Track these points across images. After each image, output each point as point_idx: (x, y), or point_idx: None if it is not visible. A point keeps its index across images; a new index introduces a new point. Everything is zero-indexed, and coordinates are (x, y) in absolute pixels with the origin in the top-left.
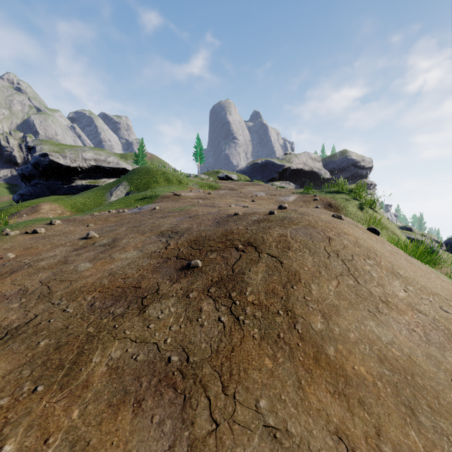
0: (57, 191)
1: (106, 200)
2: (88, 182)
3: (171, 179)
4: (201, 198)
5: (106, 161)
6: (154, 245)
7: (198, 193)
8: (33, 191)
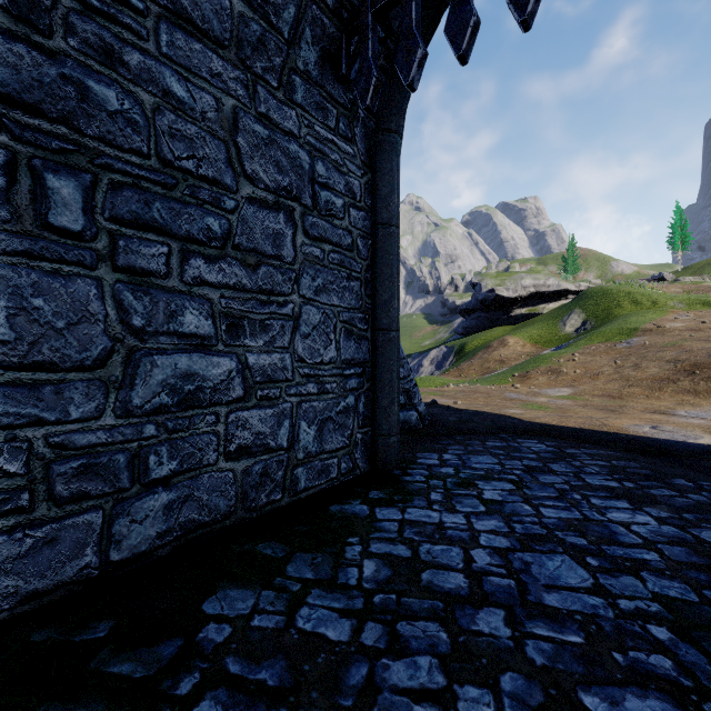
0: (496, 322)
1: (560, 331)
2: (527, 311)
3: (640, 301)
4: (692, 330)
5: (545, 285)
6: (666, 366)
7: (687, 323)
8: (475, 323)
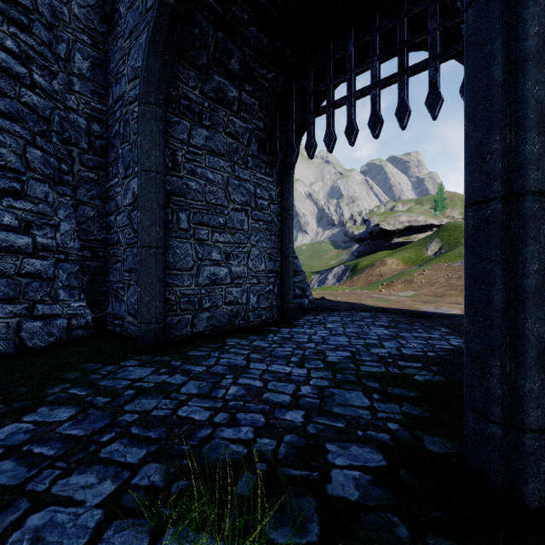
0: (381, 248)
1: (424, 254)
2: (403, 239)
3: None
4: None
5: (416, 221)
6: None
7: None
8: (366, 248)
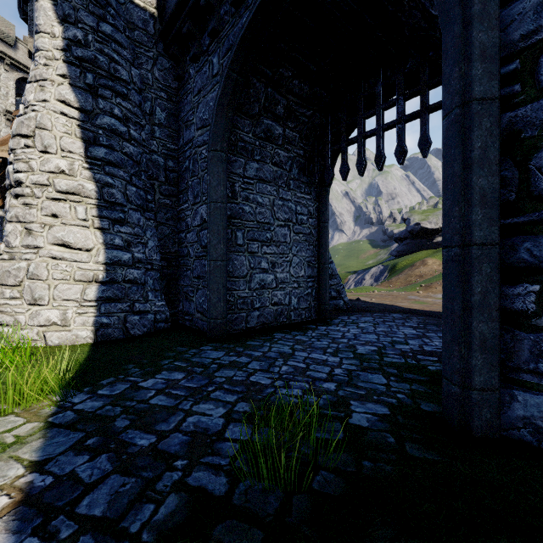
0: (422, 247)
1: None
2: None
3: None
4: None
5: None
6: None
7: None
8: (405, 248)
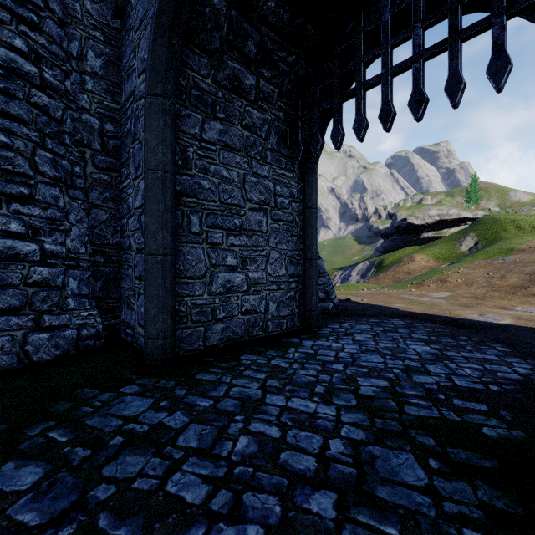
0: (408, 243)
1: (457, 250)
2: (433, 234)
3: (523, 226)
4: None
5: (447, 214)
6: (524, 277)
7: None
8: (392, 244)
